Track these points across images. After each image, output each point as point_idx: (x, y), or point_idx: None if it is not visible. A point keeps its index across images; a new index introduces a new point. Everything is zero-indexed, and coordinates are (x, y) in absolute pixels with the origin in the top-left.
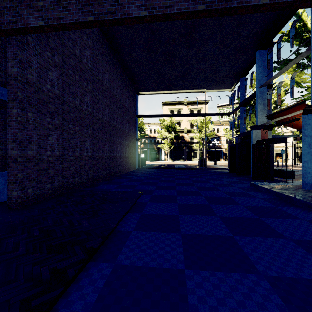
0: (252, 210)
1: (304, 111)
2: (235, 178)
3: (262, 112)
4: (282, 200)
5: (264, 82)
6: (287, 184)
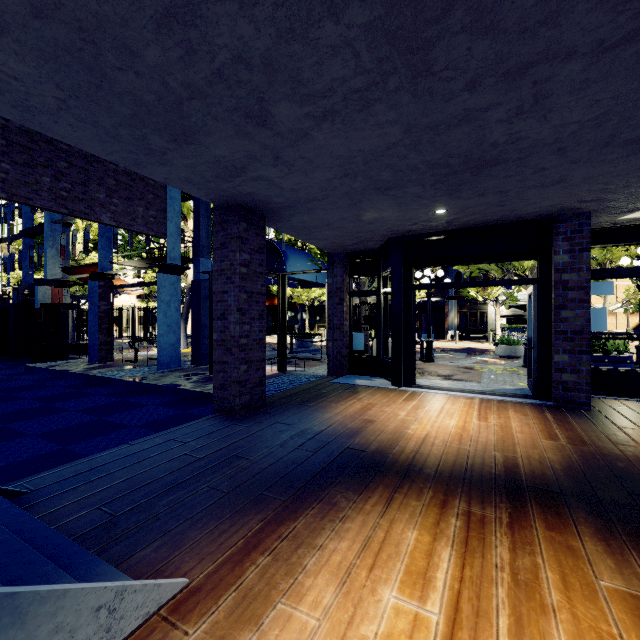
0: (5, 391)
1: (91, 277)
2: (4, 363)
3: (55, 261)
4: (56, 377)
5: (59, 217)
6: (78, 361)
